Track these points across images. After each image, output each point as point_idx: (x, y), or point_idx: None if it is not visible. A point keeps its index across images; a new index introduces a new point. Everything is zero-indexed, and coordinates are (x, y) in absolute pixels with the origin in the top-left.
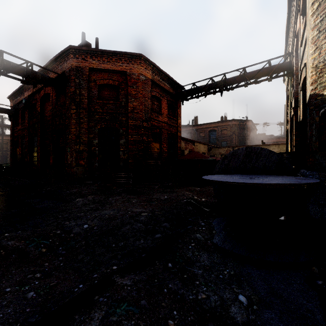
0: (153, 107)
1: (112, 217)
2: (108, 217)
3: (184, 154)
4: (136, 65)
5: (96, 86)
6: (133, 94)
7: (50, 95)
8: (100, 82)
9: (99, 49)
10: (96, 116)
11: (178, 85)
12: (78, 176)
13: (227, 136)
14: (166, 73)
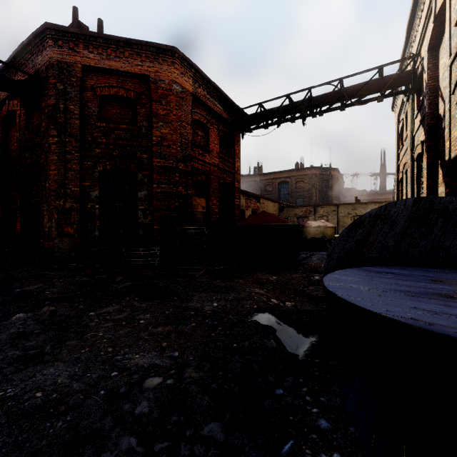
0: (195, 139)
1: (53, 400)
2: (42, 401)
3: (244, 215)
4: (167, 67)
5: (95, 98)
6: (161, 115)
7: (17, 113)
8: (102, 92)
9: (99, 33)
10: (95, 150)
11: (235, 107)
12: (61, 254)
13: (305, 191)
14: (217, 86)
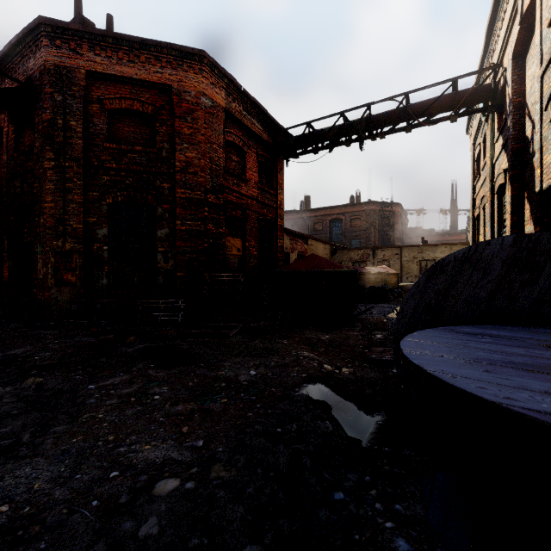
0: (228, 165)
1: (24, 517)
2: (8, 518)
3: (289, 260)
4: (193, 75)
5: (102, 112)
6: (186, 134)
7: (4, 131)
8: (112, 105)
9: (108, 31)
10: (102, 178)
11: (278, 127)
12: (60, 307)
13: (362, 230)
14: (256, 100)
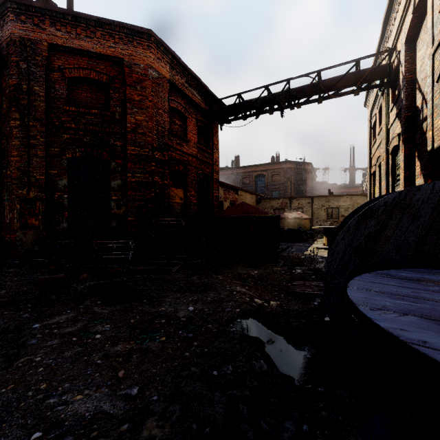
0: (172, 127)
1: None
2: None
3: (222, 207)
4: (142, 50)
5: (63, 79)
6: (136, 100)
7: None
8: (71, 73)
9: (68, 9)
10: (63, 136)
11: (213, 98)
12: (25, 248)
13: (280, 184)
14: (195, 74)
